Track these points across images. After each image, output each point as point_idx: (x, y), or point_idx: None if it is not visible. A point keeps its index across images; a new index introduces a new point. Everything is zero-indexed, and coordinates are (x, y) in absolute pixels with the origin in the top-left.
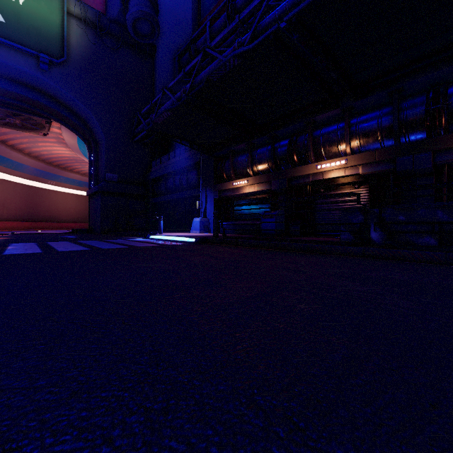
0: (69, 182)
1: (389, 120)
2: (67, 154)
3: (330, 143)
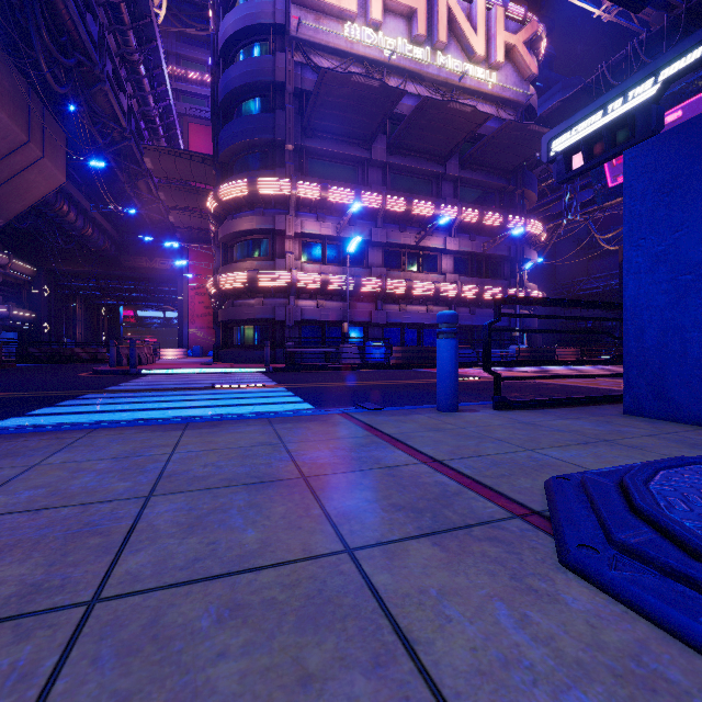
0: None
1: None
2: None
3: None
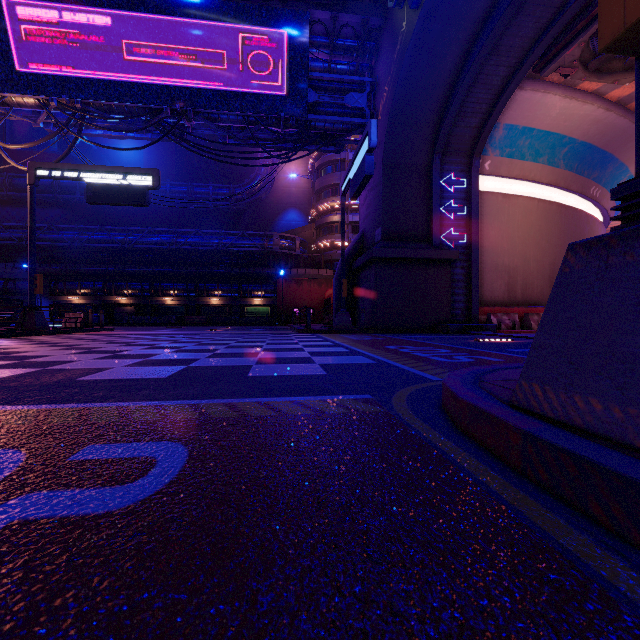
0: None
1: (140, 288)
2: None
3: (122, 290)
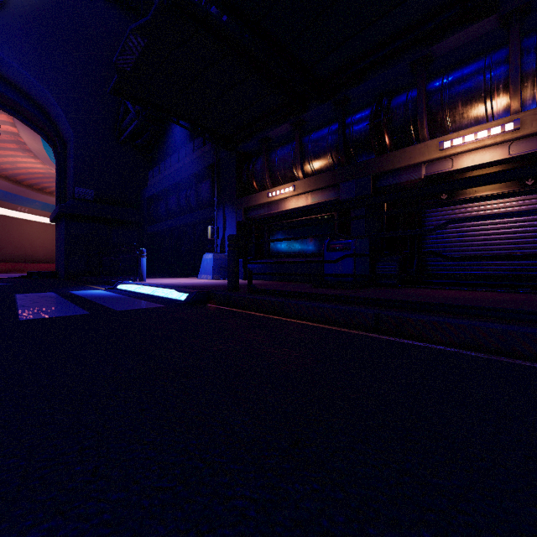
0: (49, 210)
1: None
2: (40, 169)
3: (469, 96)
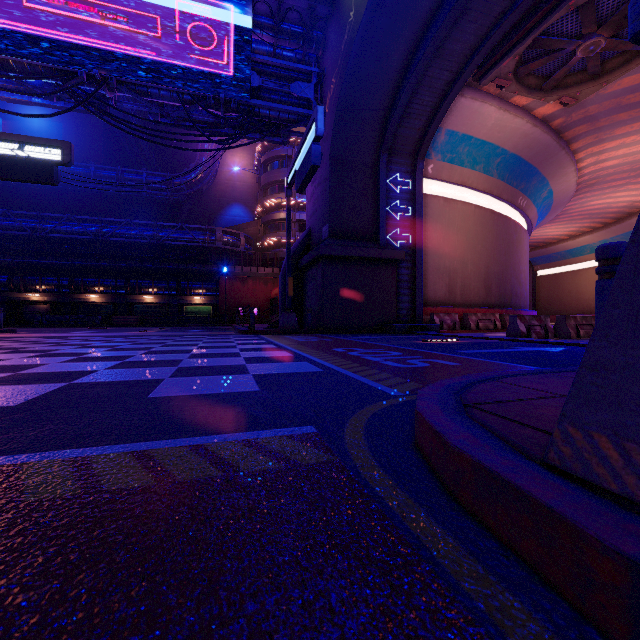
0: None
1: (57, 284)
2: None
3: (33, 285)
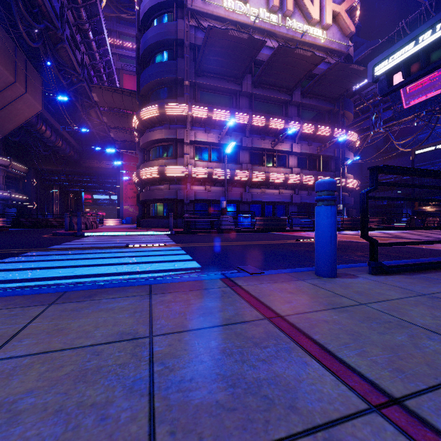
0: None
1: None
2: None
3: None
